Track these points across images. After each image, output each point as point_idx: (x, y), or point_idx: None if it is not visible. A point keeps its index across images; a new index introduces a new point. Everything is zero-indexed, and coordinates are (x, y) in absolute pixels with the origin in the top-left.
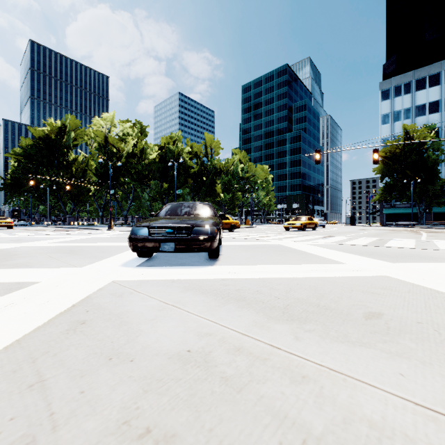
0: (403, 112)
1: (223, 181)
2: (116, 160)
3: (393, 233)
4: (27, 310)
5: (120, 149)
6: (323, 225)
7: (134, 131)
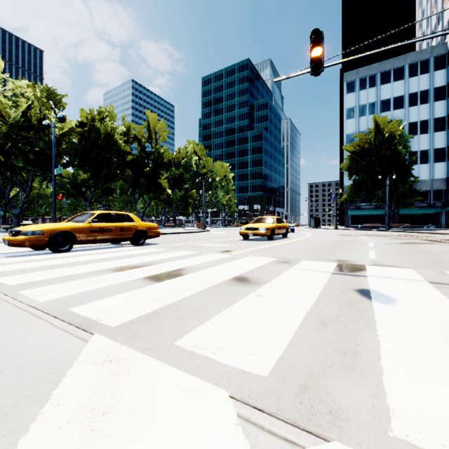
0: (368, 107)
1: (173, 175)
2: None
3: (428, 247)
4: None
5: (5, 116)
6: (292, 229)
7: (36, 94)
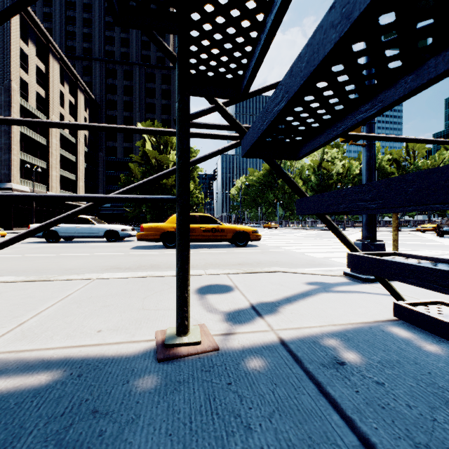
0: None
1: None
2: (326, 179)
3: None
4: (447, 240)
5: (330, 170)
6: None
7: (338, 153)
